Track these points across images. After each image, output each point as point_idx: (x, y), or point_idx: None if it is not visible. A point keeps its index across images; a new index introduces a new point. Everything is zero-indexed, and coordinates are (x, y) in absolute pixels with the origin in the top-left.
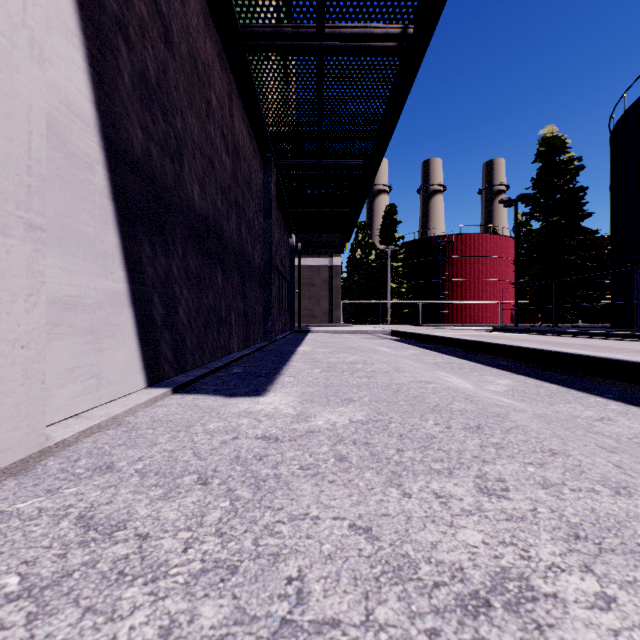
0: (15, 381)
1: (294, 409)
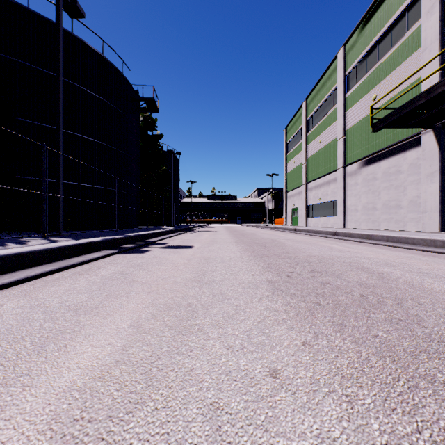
0: (435, 225)
1: (432, 234)
